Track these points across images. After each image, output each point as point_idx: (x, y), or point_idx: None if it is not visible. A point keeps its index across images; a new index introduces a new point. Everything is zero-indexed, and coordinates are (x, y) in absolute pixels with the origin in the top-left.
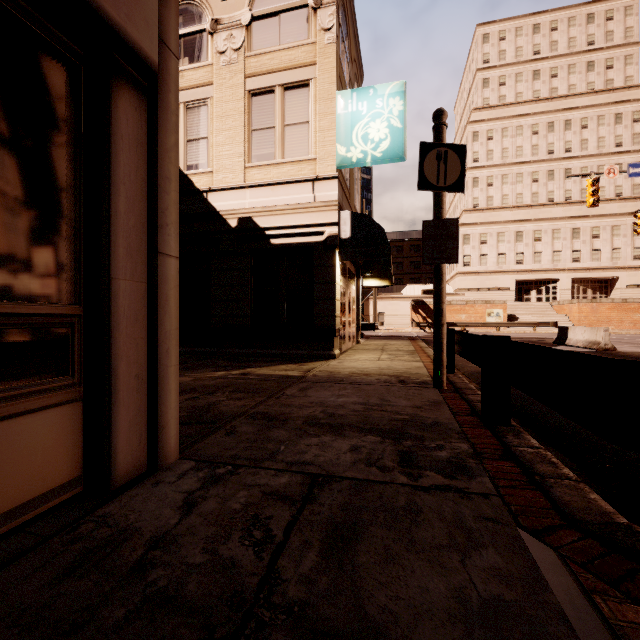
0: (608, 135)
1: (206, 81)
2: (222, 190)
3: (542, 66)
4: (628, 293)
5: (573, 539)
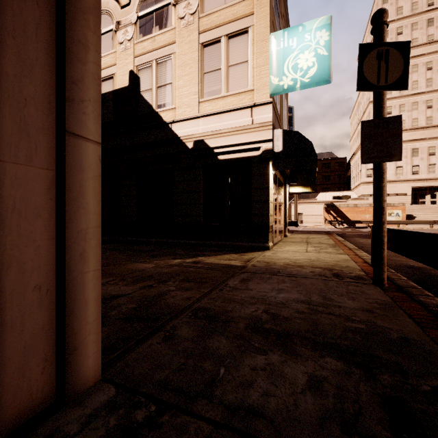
0: None
1: (171, 41)
2: (182, 121)
3: (435, 14)
4: None
5: None
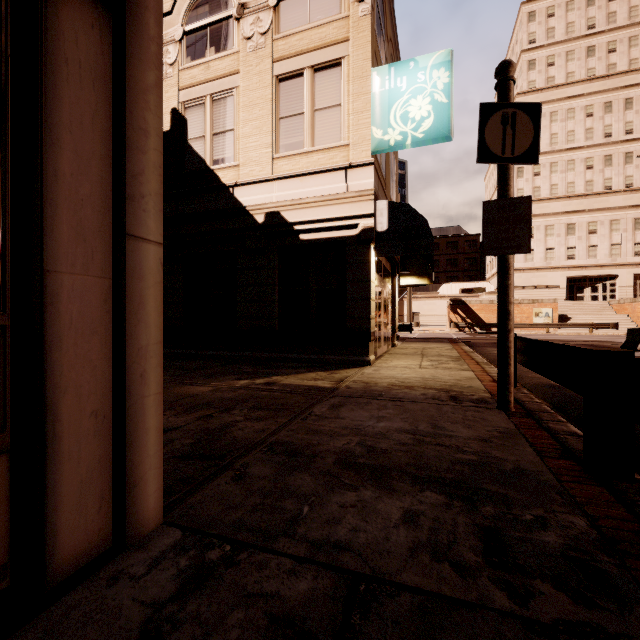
0: None
1: (232, 70)
2: (249, 184)
3: (597, 41)
4: None
5: None
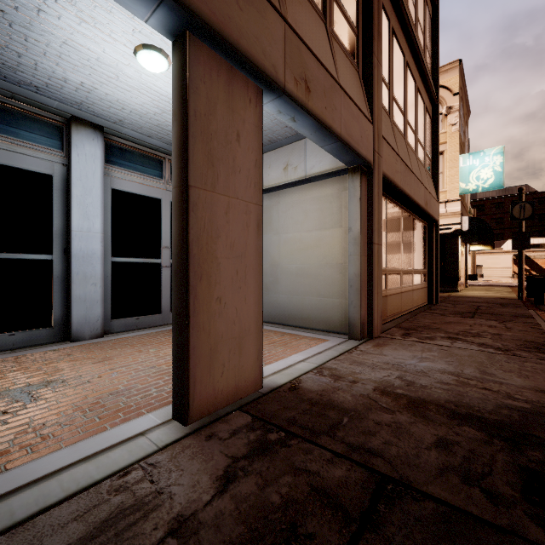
0: None
1: None
2: None
3: None
4: None
5: (539, 310)
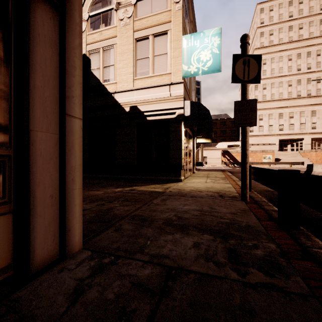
0: None
1: (113, 35)
2: (121, 92)
3: (294, 23)
4: None
5: None
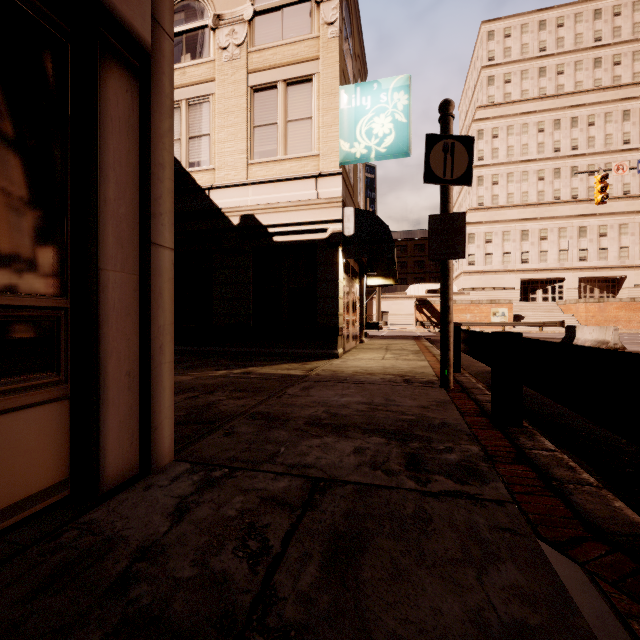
0: (615, 132)
1: (208, 77)
2: (224, 187)
3: (548, 63)
4: (636, 292)
5: (600, 553)
